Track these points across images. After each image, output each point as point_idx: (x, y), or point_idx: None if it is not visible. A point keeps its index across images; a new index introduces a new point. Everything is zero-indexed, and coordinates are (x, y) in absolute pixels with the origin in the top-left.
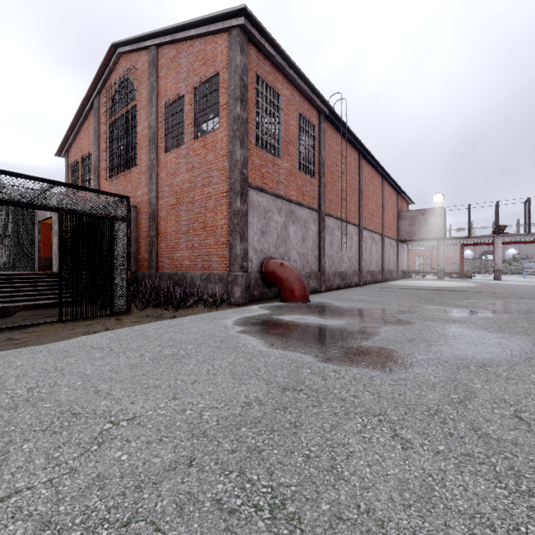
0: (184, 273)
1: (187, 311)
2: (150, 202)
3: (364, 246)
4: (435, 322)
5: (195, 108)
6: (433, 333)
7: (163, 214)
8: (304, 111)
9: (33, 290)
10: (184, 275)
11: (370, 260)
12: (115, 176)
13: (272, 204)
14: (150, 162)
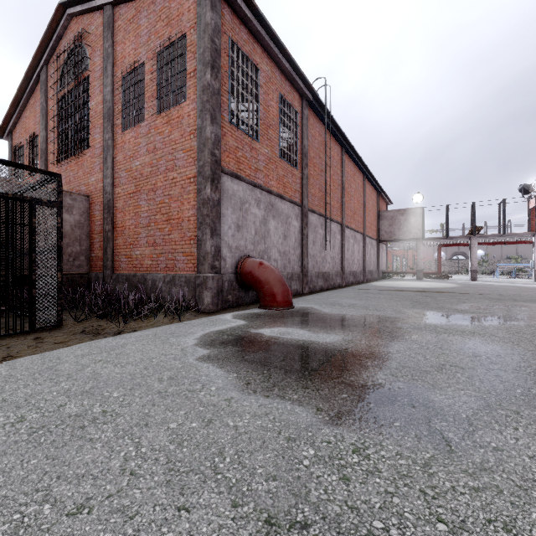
0: (144, 275)
1: (141, 323)
2: (104, 190)
3: (347, 245)
4: (450, 335)
5: (157, 77)
6: (460, 353)
7: (120, 204)
8: (286, 93)
9: None
10: (144, 277)
11: (352, 260)
12: (65, 161)
13: (249, 194)
14: (105, 143)
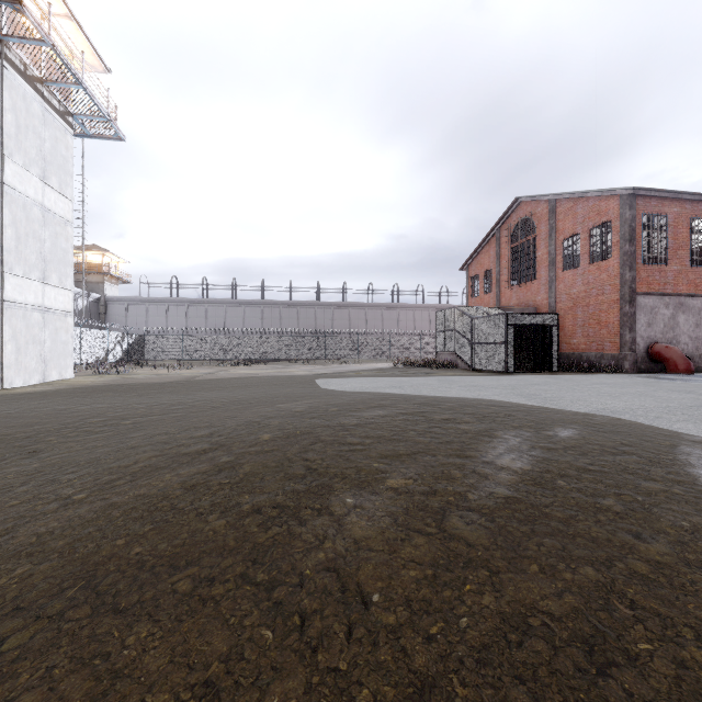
0: (580, 353)
1: (592, 373)
2: (549, 305)
3: None
4: None
5: (589, 243)
6: None
7: (561, 313)
8: (698, 213)
9: None
10: (580, 355)
11: None
12: (515, 286)
13: (658, 302)
14: (550, 278)
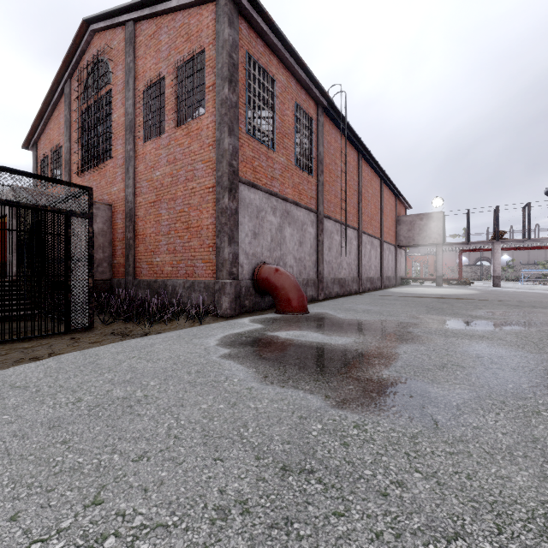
0: (164, 281)
1: (164, 326)
2: (126, 200)
3: (364, 251)
4: (458, 338)
5: (177, 91)
6: (464, 354)
7: (141, 213)
8: (301, 101)
9: None
10: (164, 283)
11: (369, 266)
12: (88, 171)
13: (265, 202)
14: (127, 154)
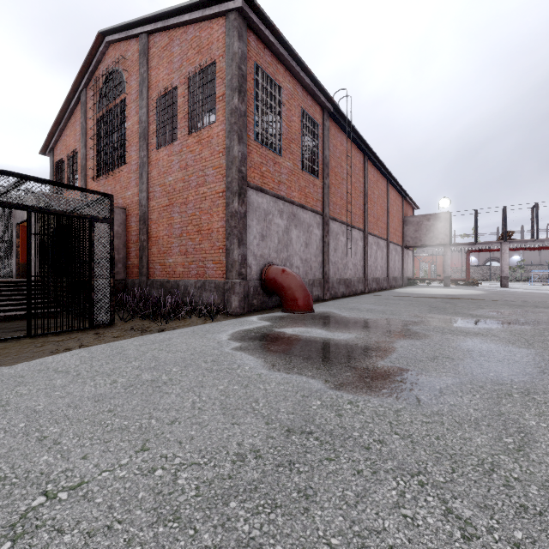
0: (177, 281)
1: (178, 323)
2: (140, 204)
3: (369, 252)
4: (454, 335)
5: (189, 100)
6: (456, 348)
7: (154, 216)
8: (307, 107)
9: (5, 300)
10: (177, 283)
11: (375, 267)
12: (103, 176)
13: (272, 206)
14: (141, 160)
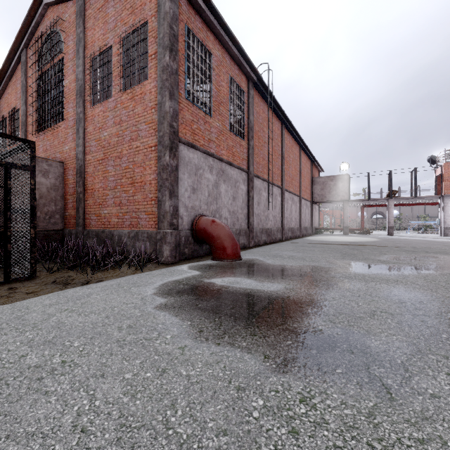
0: (111, 231)
1: (107, 274)
2: (76, 157)
3: (286, 206)
4: (377, 283)
5: (123, 59)
6: (388, 300)
7: (90, 169)
8: (234, 75)
9: None
10: (111, 233)
11: (291, 218)
12: (42, 131)
13: (203, 161)
14: (77, 116)
